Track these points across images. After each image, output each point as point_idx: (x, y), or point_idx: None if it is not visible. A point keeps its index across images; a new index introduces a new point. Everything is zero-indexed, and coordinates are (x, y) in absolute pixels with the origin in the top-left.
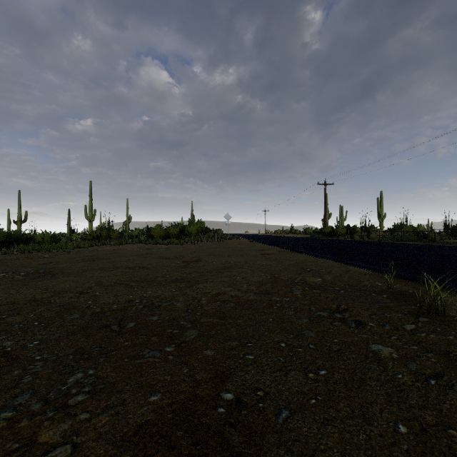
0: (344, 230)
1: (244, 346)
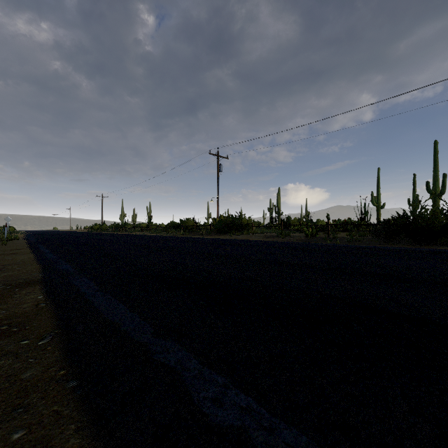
0: (106, 227)
1: None
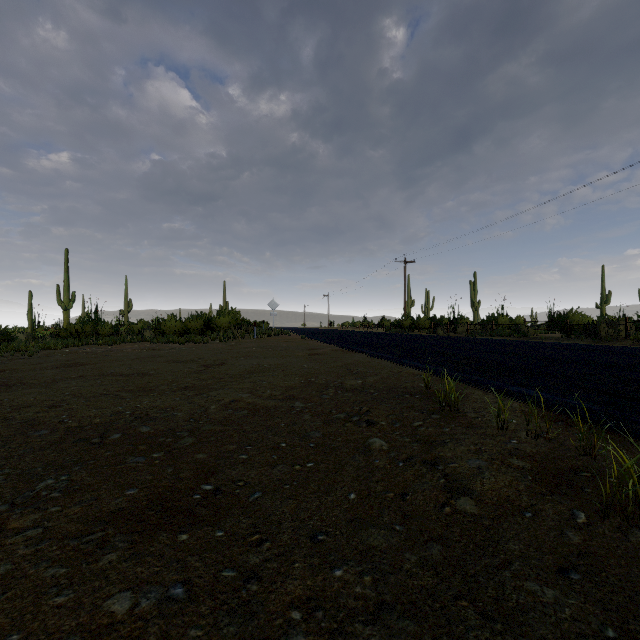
0: (427, 323)
1: (242, 449)
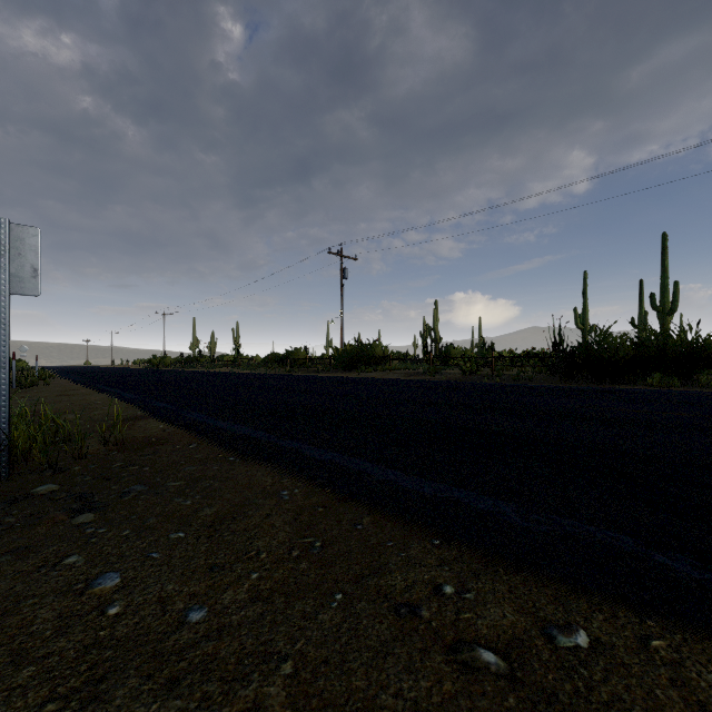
0: (171, 361)
1: None
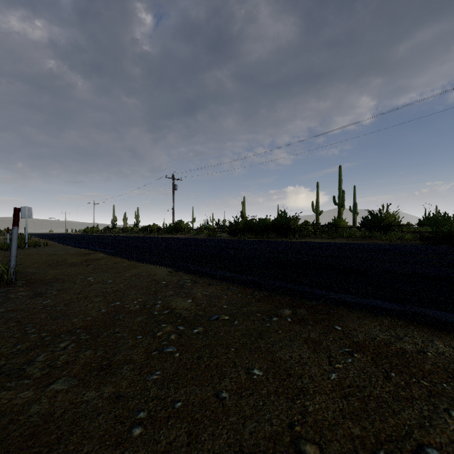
0: (97, 230)
1: None
